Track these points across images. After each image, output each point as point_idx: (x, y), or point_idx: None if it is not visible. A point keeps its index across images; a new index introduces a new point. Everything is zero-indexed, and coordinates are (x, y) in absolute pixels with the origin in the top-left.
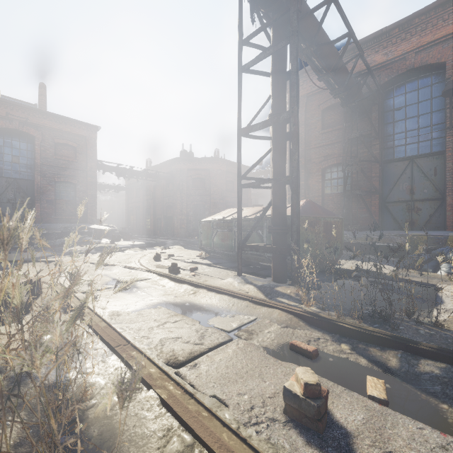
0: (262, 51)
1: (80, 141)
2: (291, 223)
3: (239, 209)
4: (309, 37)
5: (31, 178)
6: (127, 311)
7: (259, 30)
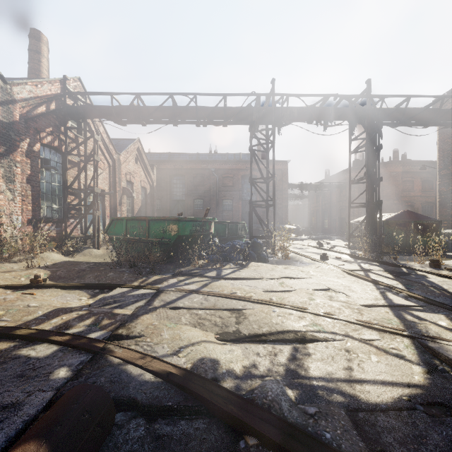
0: (363, 140)
1: (278, 173)
2: (366, 225)
3: (349, 218)
4: (397, 119)
5: (255, 199)
6: (298, 252)
7: (355, 137)
